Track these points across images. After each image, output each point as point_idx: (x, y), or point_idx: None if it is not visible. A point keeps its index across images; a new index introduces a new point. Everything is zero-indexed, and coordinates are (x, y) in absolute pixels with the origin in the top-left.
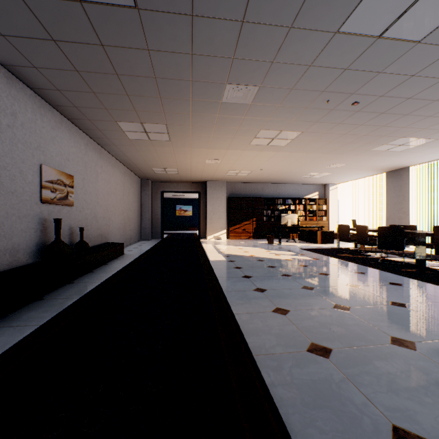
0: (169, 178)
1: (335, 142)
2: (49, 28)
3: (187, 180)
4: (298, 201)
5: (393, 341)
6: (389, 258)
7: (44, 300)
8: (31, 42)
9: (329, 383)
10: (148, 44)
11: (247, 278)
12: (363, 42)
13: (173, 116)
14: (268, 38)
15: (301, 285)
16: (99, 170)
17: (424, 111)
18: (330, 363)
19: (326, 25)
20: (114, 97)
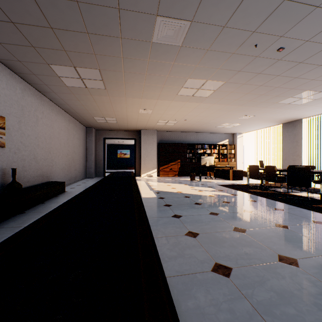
0: (110, 126)
1: (251, 94)
2: None
3: (125, 129)
4: (213, 146)
5: None
6: (293, 193)
7: None
8: None
9: None
10: None
11: (177, 217)
12: None
13: (104, 60)
14: None
15: (231, 226)
16: (39, 115)
17: None
18: None
19: None
20: (38, 30)
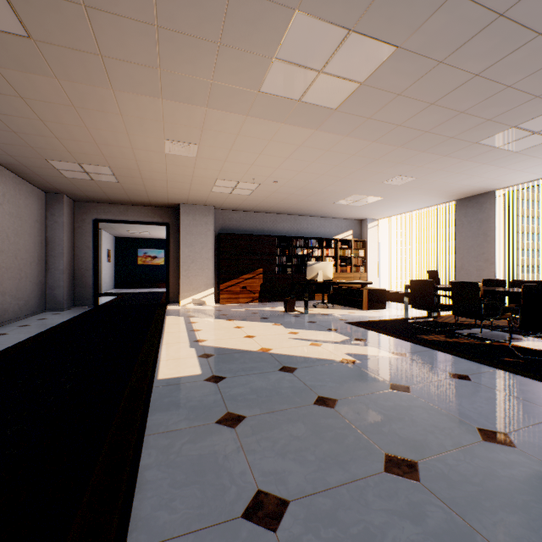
0: (105, 192)
1: (439, 107)
2: None
3: (143, 201)
4: (326, 243)
5: None
6: (516, 342)
7: None
8: None
9: None
10: None
11: (267, 527)
12: None
13: None
14: None
15: None
16: None
17: None
18: None
19: None
20: None
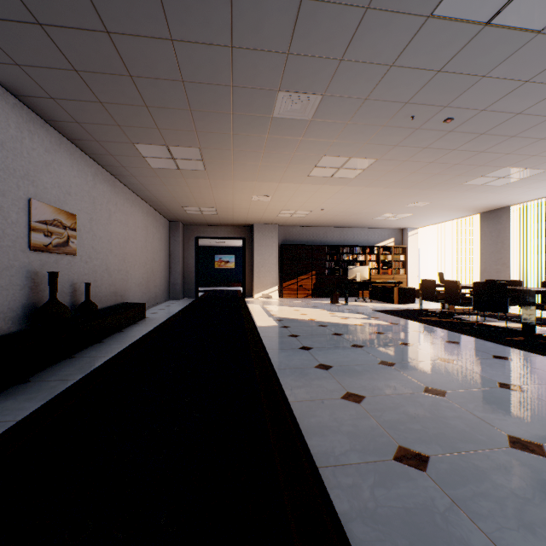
0: (206, 219)
1: (419, 173)
2: (32, 5)
3: (229, 223)
4: (369, 249)
5: (512, 443)
6: (487, 322)
7: (30, 383)
8: (8, 27)
9: (431, 513)
10: (171, 31)
11: (306, 350)
12: (465, 31)
13: (208, 137)
14: (336, 24)
15: (378, 359)
16: (112, 208)
17: (537, 131)
18: (429, 480)
19: (416, 4)
20: (129, 108)
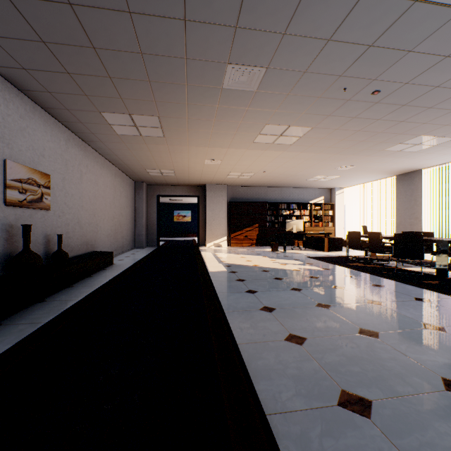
0: (166, 180)
1: (347, 140)
2: None
3: (185, 183)
4: (303, 206)
5: (447, 386)
6: (404, 267)
7: (1, 327)
8: None
9: None
10: (129, 3)
11: (251, 293)
12: (397, 6)
13: (166, 106)
14: None
15: (315, 301)
16: (83, 170)
17: (450, 103)
18: (375, 428)
19: None
20: (94, 79)
